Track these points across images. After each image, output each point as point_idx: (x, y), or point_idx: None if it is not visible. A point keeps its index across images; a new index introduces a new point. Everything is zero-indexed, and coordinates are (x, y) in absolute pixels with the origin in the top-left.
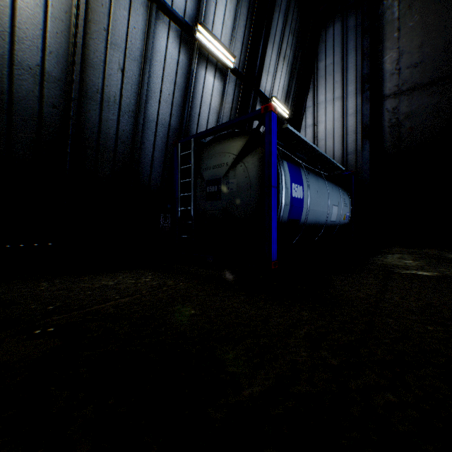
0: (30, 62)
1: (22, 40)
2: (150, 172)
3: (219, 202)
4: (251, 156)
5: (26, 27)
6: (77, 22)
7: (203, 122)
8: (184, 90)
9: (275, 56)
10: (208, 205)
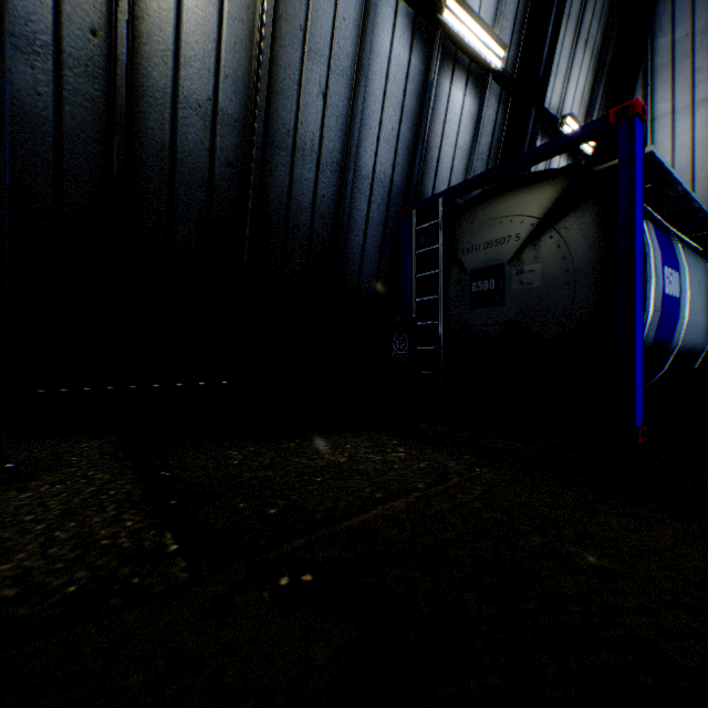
0: (198, 96)
1: (189, 62)
2: (360, 264)
3: (499, 309)
4: (573, 216)
5: (194, 41)
6: (262, 21)
7: (443, 173)
8: (416, 118)
9: (569, 40)
10: (475, 316)
